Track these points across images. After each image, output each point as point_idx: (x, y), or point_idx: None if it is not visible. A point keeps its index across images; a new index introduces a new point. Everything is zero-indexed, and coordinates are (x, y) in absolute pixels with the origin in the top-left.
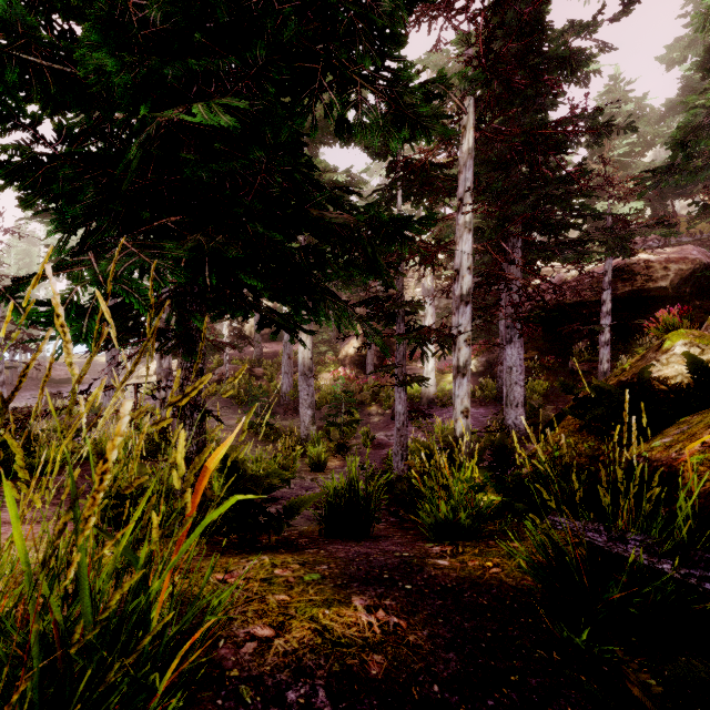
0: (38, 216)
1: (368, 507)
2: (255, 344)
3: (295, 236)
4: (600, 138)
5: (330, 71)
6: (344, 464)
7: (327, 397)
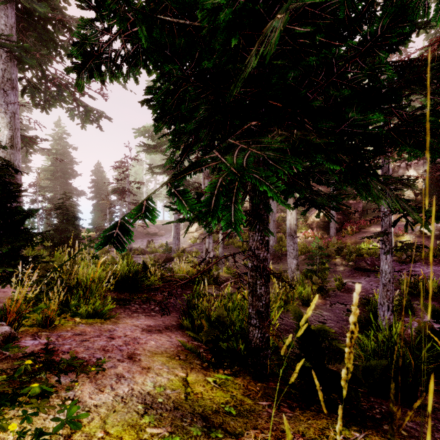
0: (144, 150)
1: (416, 375)
2: None
3: None
4: None
5: None
6: (325, 302)
7: (301, 250)
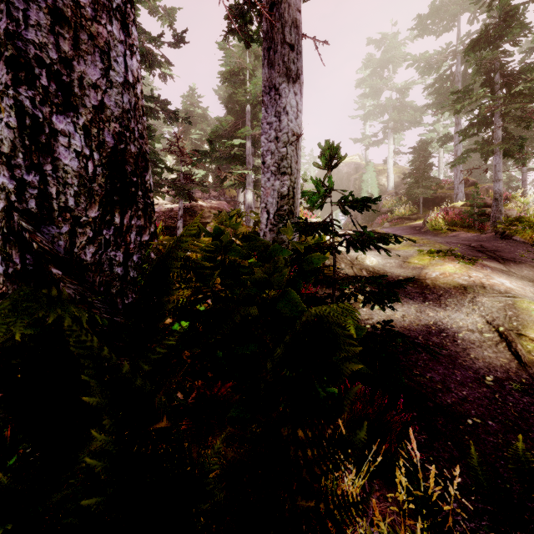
0: None
1: None
2: None
3: None
4: (172, 120)
5: None
6: None
7: None
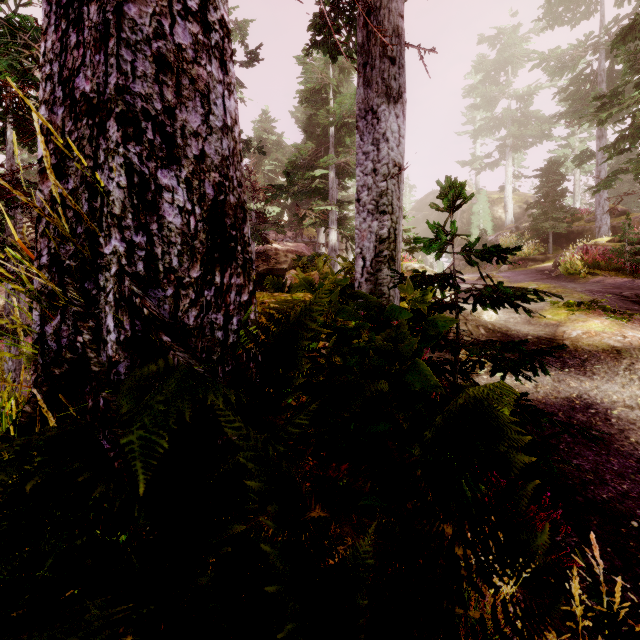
0: None
1: None
2: None
3: None
4: (244, 150)
5: None
6: None
7: None
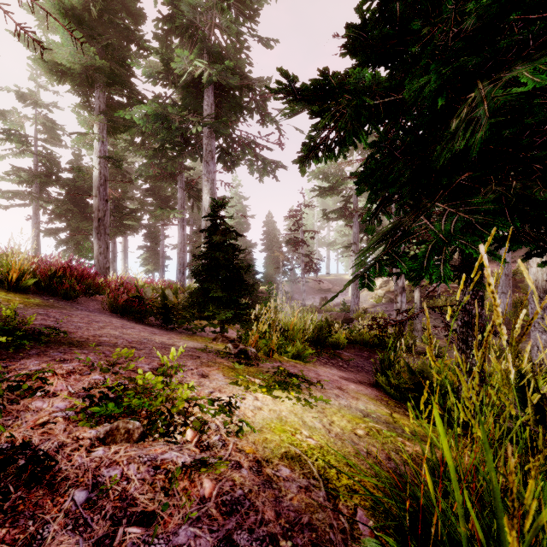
0: (319, 194)
1: None
2: None
3: None
4: None
5: None
6: None
7: None
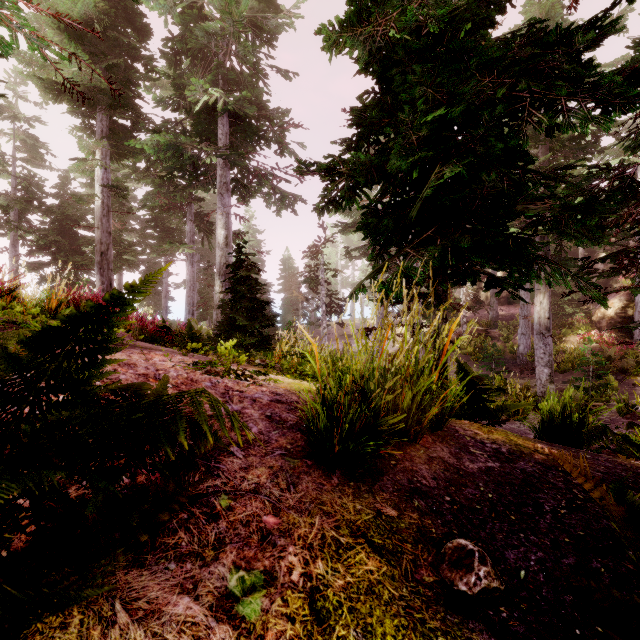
0: (341, 230)
1: (581, 429)
2: (490, 307)
3: (506, 226)
4: None
5: (537, 99)
6: None
7: (573, 361)
